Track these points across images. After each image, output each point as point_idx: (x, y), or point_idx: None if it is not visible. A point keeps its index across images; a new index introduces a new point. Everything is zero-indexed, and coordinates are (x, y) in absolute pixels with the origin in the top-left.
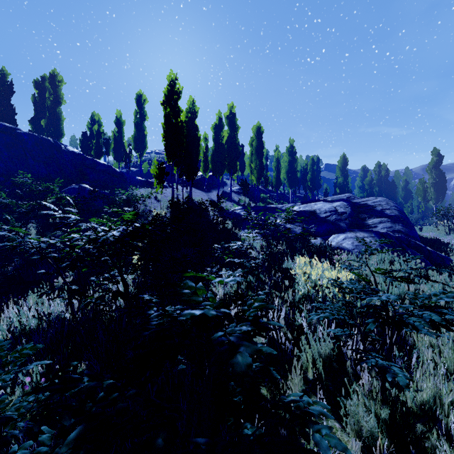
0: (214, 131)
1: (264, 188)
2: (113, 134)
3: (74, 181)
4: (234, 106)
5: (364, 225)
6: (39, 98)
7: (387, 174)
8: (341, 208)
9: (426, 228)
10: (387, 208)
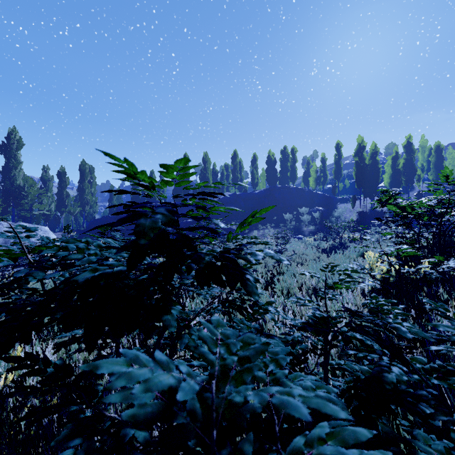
0: (391, 161)
1: None
2: (320, 168)
3: (310, 205)
4: (411, 137)
5: None
6: (283, 159)
7: None
8: None
9: None
10: None
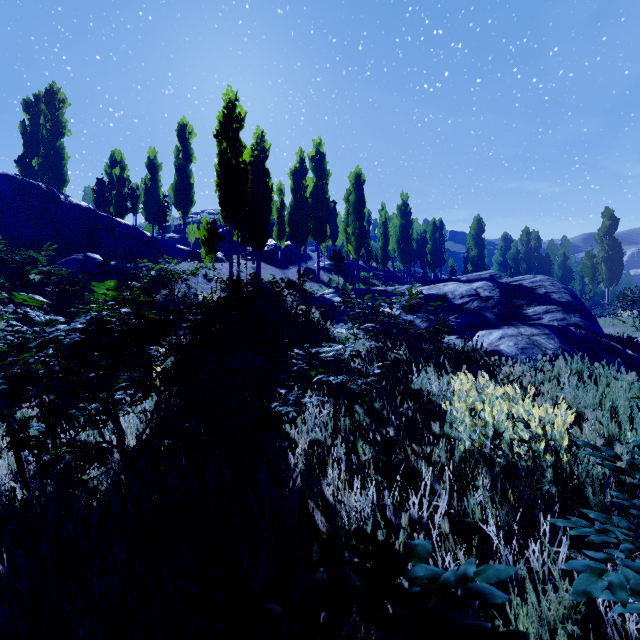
0: (293, 179)
1: (366, 264)
2: (144, 183)
3: (80, 250)
4: (322, 143)
5: (521, 316)
6: (31, 126)
7: (539, 246)
8: (485, 291)
9: (604, 321)
10: (554, 290)
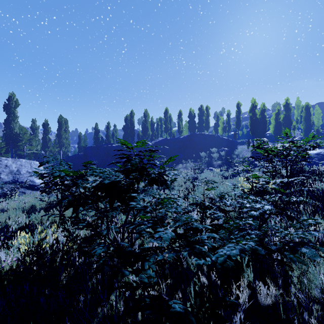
0: (275, 116)
1: None
2: (226, 121)
3: (218, 146)
4: (288, 99)
5: None
6: (200, 114)
7: None
8: (322, 152)
9: None
10: None
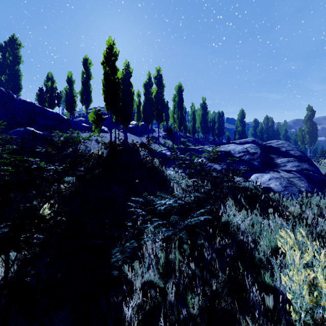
0: (145, 88)
1: (183, 134)
2: (65, 90)
3: (24, 126)
4: (161, 69)
5: (274, 163)
6: (2, 59)
7: (273, 125)
8: (252, 149)
9: None
10: (290, 149)
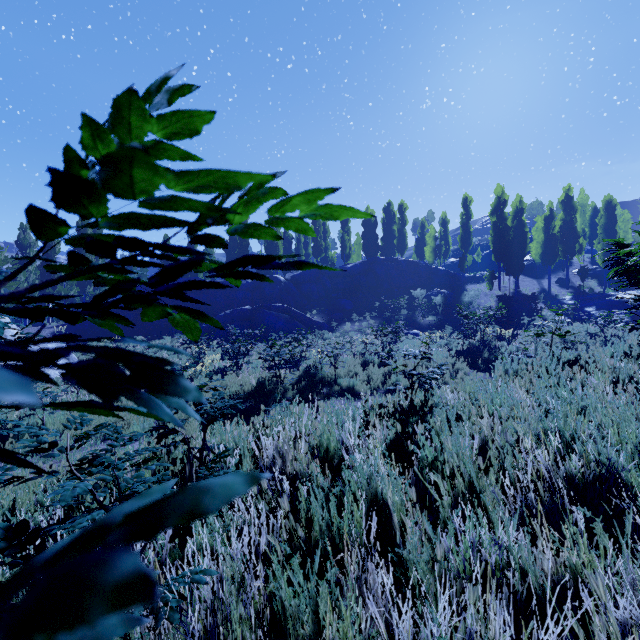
0: (544, 222)
1: None
2: (439, 234)
3: (427, 286)
4: (571, 188)
5: None
6: (386, 220)
7: None
8: None
9: None
10: None
